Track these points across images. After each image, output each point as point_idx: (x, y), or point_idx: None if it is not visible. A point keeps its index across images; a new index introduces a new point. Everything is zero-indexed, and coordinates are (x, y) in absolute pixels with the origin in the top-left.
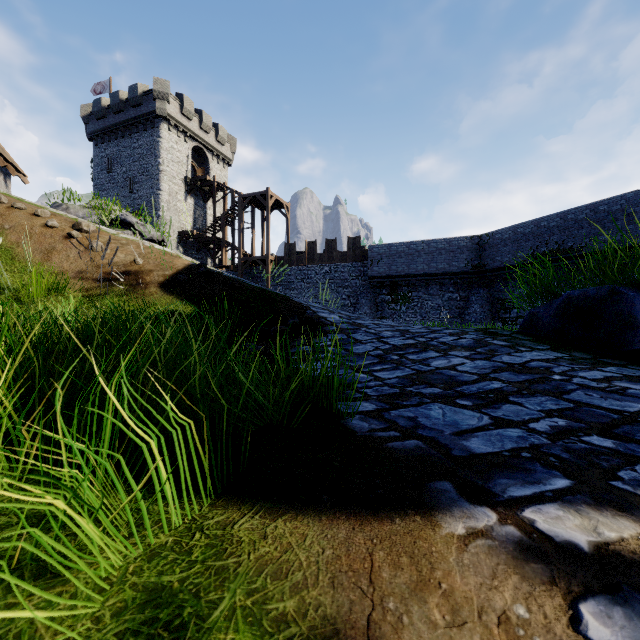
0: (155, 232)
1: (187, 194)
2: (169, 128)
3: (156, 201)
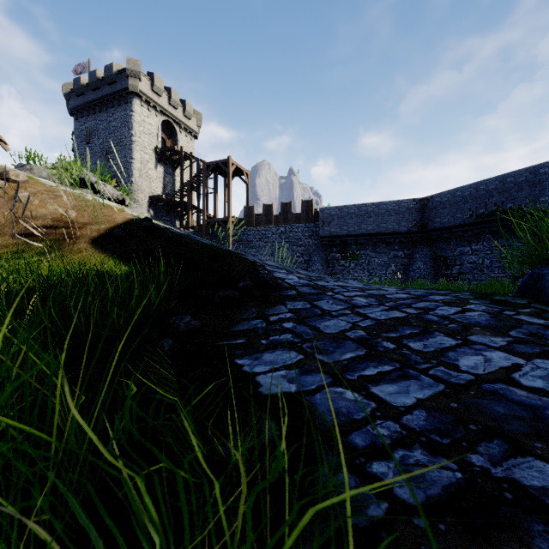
0: (115, 191)
1: (157, 163)
2: (141, 103)
3: (129, 169)
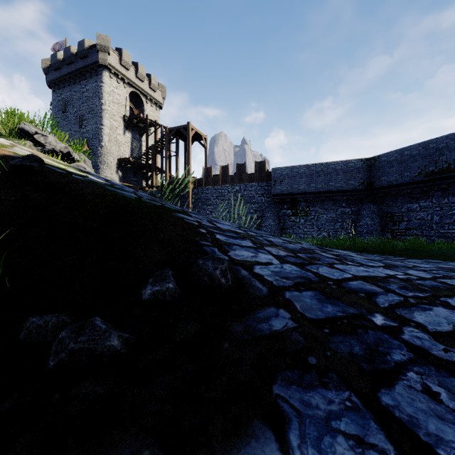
0: (58, 143)
1: (125, 129)
2: (110, 75)
3: (99, 134)
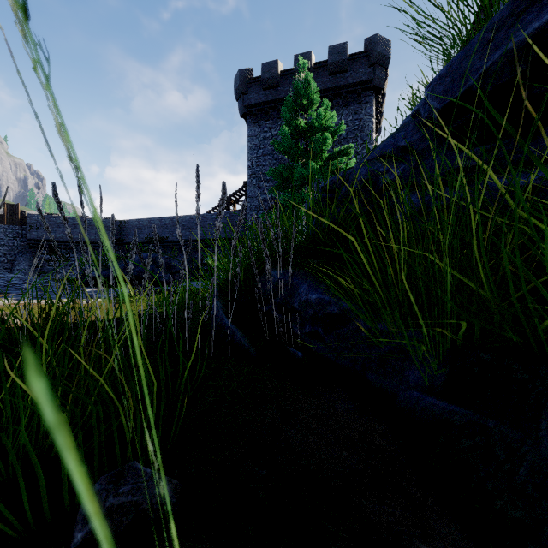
0: None
1: None
2: None
3: None
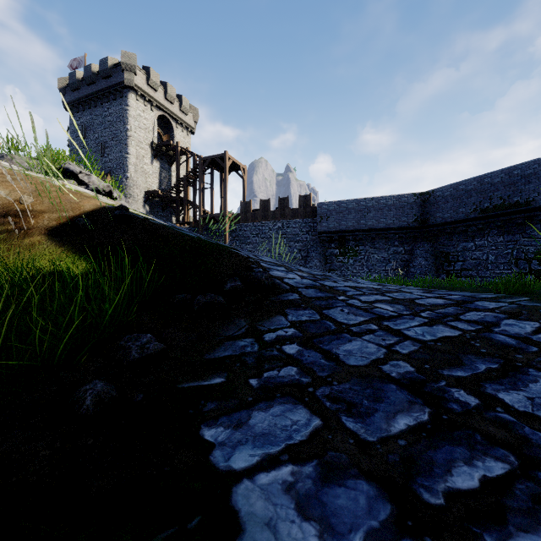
0: (101, 182)
1: (153, 158)
2: (136, 97)
3: (124, 164)
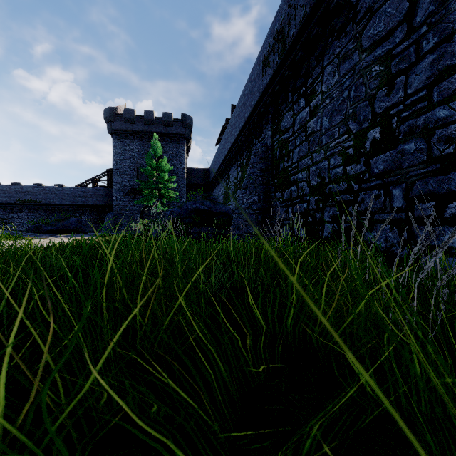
0: None
1: None
2: None
3: None
